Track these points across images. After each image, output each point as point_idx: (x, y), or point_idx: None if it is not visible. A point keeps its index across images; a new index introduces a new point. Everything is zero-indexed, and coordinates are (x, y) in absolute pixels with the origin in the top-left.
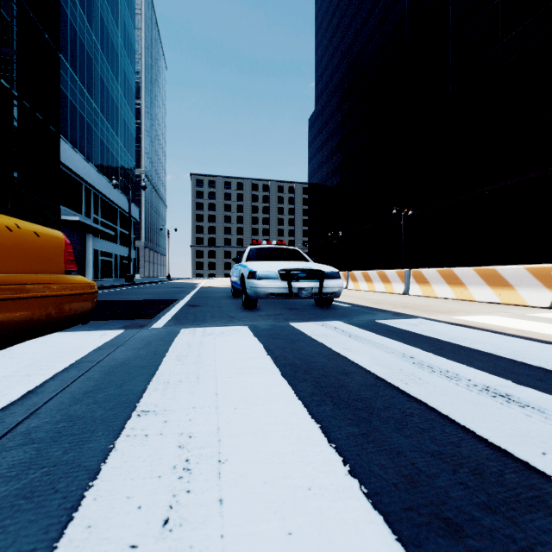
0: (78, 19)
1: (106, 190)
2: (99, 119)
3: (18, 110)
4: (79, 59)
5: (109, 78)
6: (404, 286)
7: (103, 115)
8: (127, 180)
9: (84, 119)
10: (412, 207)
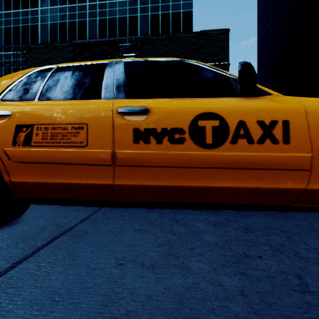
0: None
1: None
2: None
3: None
4: None
5: None
6: None
7: None
8: None
9: None
10: None
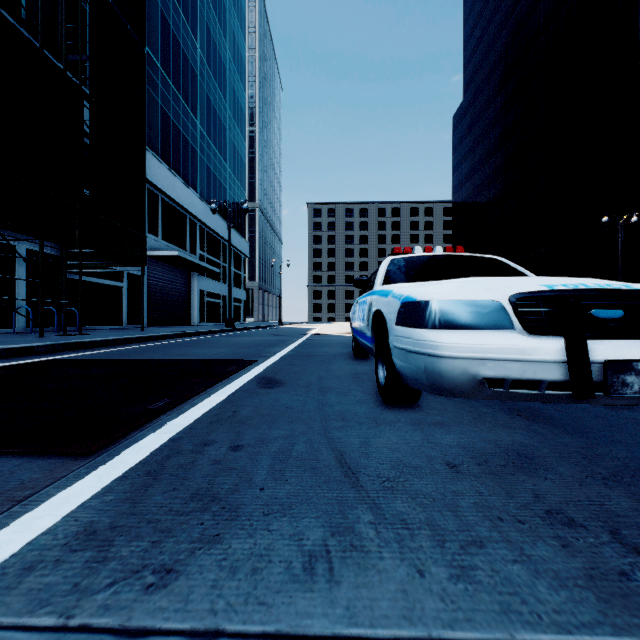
0: (182, 30)
1: (212, 222)
2: (205, 143)
3: (90, 114)
4: (183, 75)
5: (217, 96)
6: None
7: (209, 138)
8: (236, 212)
9: (188, 143)
10: (632, 213)
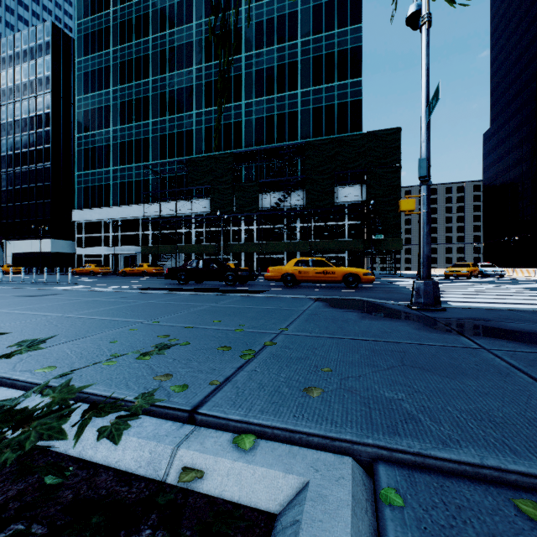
0: None
1: None
2: None
3: None
4: None
5: None
6: (534, 274)
7: None
8: None
9: None
10: None
